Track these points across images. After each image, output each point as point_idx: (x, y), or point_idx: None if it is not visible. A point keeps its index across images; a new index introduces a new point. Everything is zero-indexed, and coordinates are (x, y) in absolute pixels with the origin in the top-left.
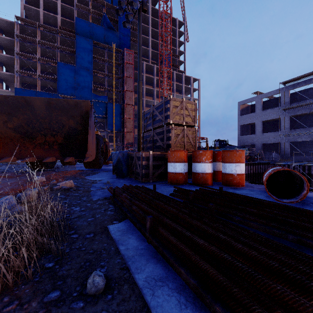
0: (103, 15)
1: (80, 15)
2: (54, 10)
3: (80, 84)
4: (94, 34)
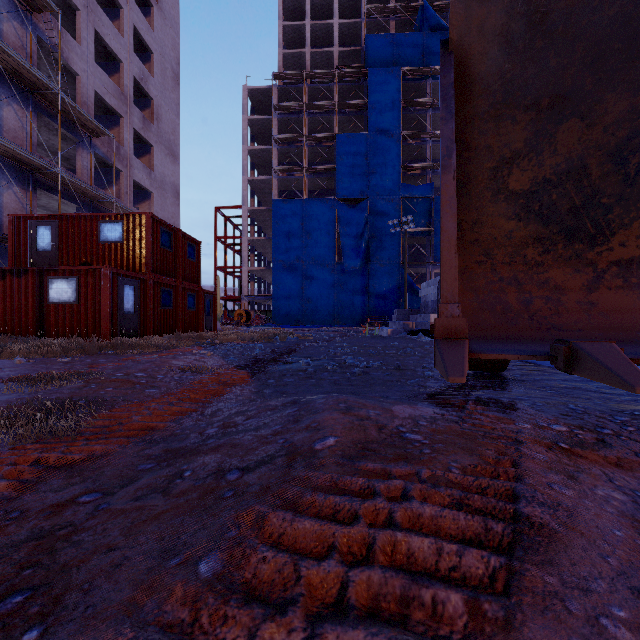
0: (421, 6)
1: (371, 31)
2: (326, 42)
3: (377, 169)
4: (400, 56)
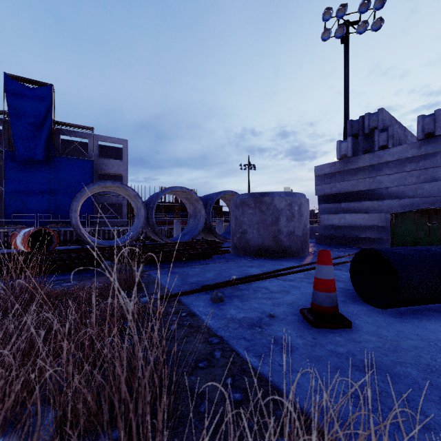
0: None
1: None
2: None
3: None
4: None
